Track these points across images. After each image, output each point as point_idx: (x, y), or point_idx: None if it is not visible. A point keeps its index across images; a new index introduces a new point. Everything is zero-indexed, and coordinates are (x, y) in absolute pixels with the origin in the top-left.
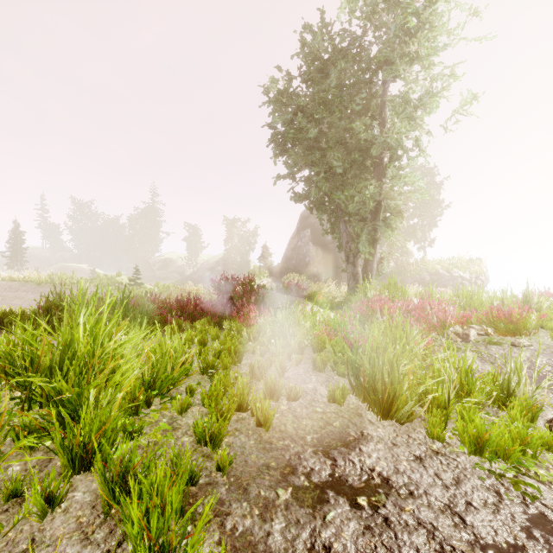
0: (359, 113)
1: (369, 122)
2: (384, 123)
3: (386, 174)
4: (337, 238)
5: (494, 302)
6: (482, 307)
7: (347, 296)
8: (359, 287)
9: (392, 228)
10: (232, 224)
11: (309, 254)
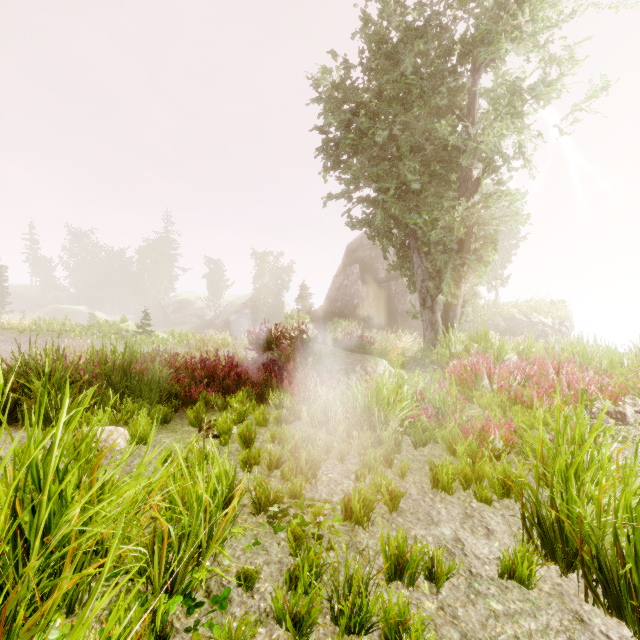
0: (439, 112)
1: (456, 122)
2: (473, 125)
3: (482, 191)
4: (392, 276)
5: (624, 361)
6: (613, 368)
7: (425, 352)
8: (440, 339)
9: (485, 262)
10: (263, 258)
11: (358, 295)
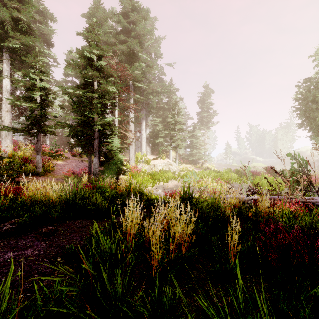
0: None
1: None
2: None
3: None
4: None
5: None
6: None
7: None
8: None
9: None
10: None
11: None
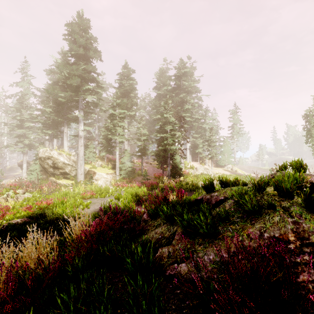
0: None
1: None
2: None
3: None
4: None
5: None
6: None
7: None
8: None
9: None
10: None
11: None
